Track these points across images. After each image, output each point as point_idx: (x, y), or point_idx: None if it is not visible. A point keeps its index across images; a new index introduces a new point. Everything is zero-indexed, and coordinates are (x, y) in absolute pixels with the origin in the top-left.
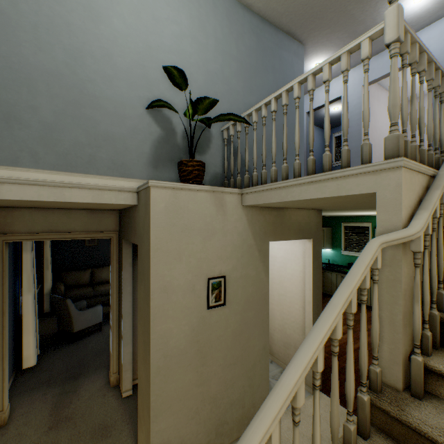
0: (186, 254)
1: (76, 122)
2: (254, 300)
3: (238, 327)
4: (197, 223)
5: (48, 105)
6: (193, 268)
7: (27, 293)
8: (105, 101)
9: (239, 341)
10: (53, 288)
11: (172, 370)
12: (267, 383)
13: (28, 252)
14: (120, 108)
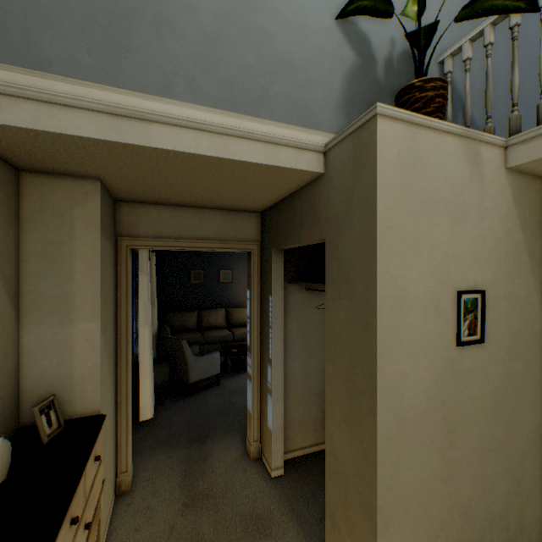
0: (426, 243)
1: (244, 34)
2: (521, 341)
3: (499, 386)
4: (442, 190)
5: (207, 5)
6: (436, 269)
7: (143, 325)
8: (280, 4)
9: (501, 411)
10: (160, 330)
11: (407, 446)
12: (540, 492)
13: (145, 274)
14: (300, 16)
